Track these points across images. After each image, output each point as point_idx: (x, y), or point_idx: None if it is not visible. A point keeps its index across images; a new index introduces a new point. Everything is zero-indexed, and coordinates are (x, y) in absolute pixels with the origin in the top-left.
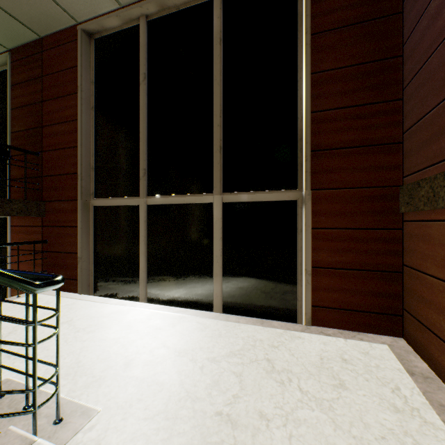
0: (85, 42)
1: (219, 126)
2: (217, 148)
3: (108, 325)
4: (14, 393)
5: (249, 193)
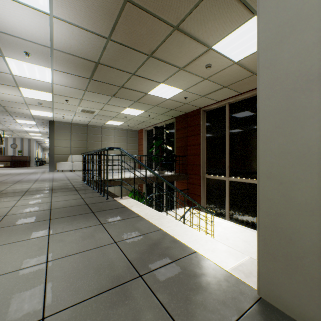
0: (203, 114)
1: None
2: None
3: (217, 226)
4: (209, 234)
5: None
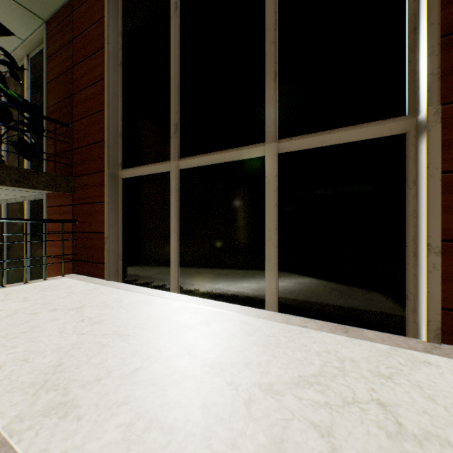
0: None
1: (273, 43)
2: (270, 76)
3: (122, 315)
4: None
5: (319, 134)
